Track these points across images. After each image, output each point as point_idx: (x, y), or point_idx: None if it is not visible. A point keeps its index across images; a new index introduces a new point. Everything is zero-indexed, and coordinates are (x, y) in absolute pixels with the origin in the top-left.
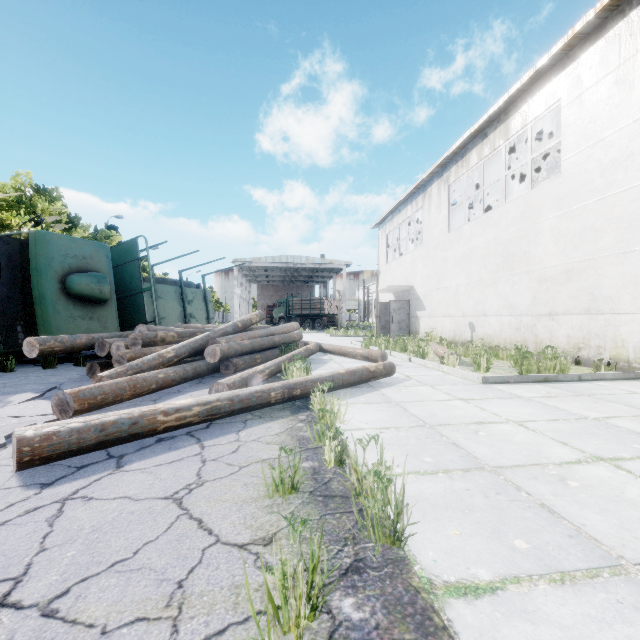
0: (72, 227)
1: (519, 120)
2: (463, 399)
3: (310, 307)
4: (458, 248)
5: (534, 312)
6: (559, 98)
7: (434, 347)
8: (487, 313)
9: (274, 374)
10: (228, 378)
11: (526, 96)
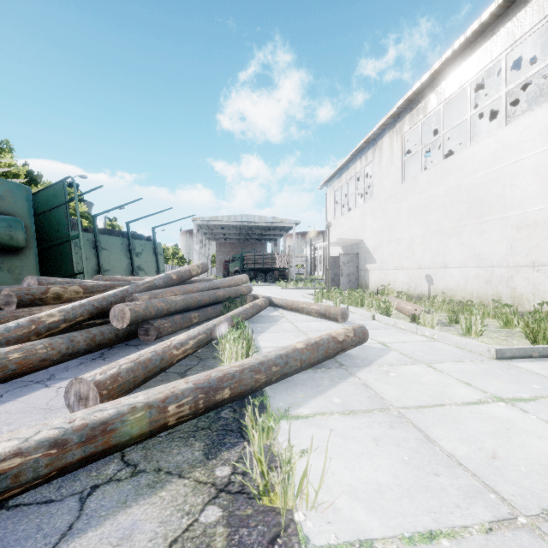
0: (34, 184)
1: (490, 51)
2: (504, 399)
3: (262, 262)
4: (413, 198)
5: (510, 263)
6: (547, 14)
7: (395, 301)
8: (448, 265)
9: (204, 344)
10: (107, 366)
11: (499, 22)
